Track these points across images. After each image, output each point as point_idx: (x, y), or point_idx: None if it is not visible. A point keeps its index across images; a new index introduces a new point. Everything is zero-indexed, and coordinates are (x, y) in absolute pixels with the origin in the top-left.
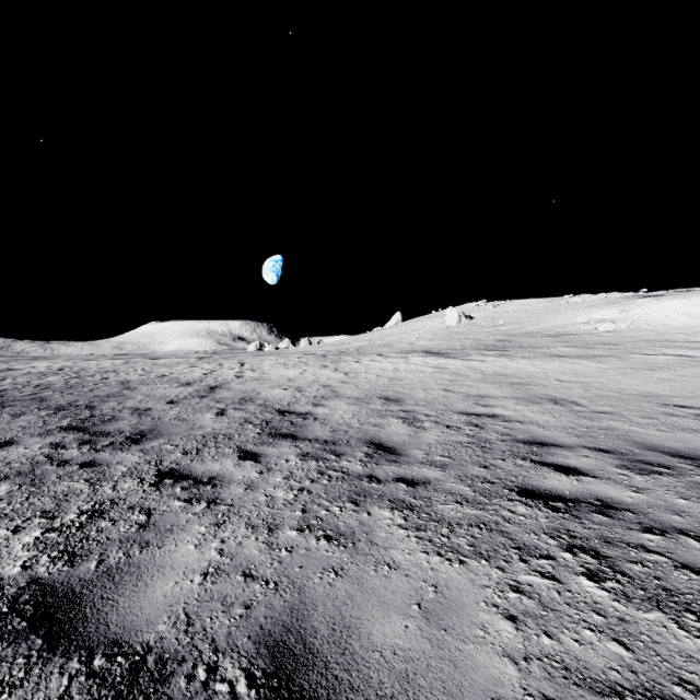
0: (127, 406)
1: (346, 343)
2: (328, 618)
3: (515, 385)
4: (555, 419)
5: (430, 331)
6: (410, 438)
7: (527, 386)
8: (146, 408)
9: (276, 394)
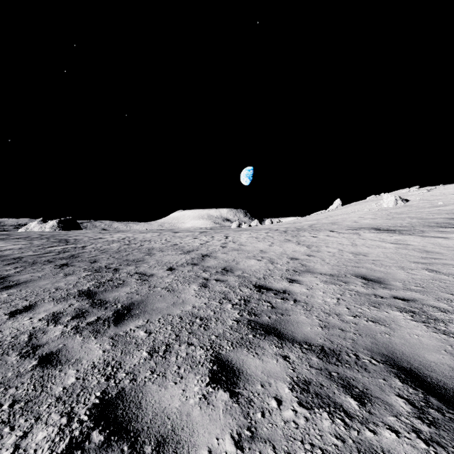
0: (139, 271)
1: (298, 222)
2: None
3: None
4: None
5: (369, 212)
6: None
7: None
8: (150, 274)
9: (251, 265)
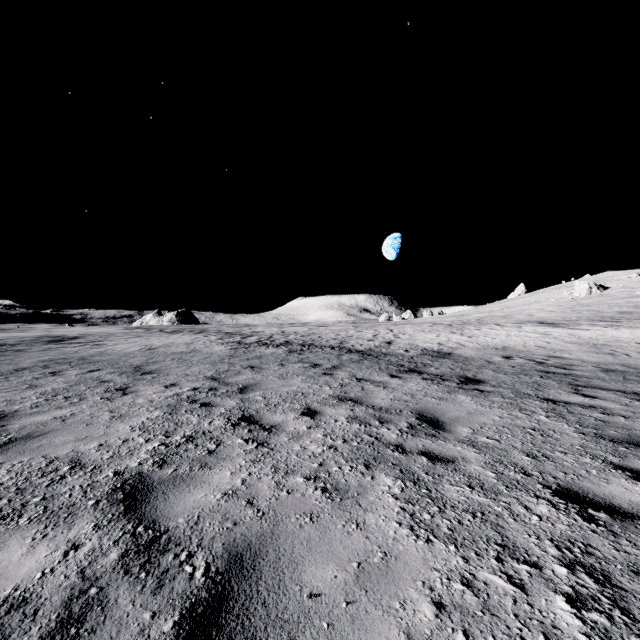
0: (358, 347)
1: (467, 315)
2: (471, 375)
3: (596, 345)
4: (596, 359)
5: (554, 303)
6: (504, 361)
7: (605, 346)
8: (368, 348)
9: (428, 345)
